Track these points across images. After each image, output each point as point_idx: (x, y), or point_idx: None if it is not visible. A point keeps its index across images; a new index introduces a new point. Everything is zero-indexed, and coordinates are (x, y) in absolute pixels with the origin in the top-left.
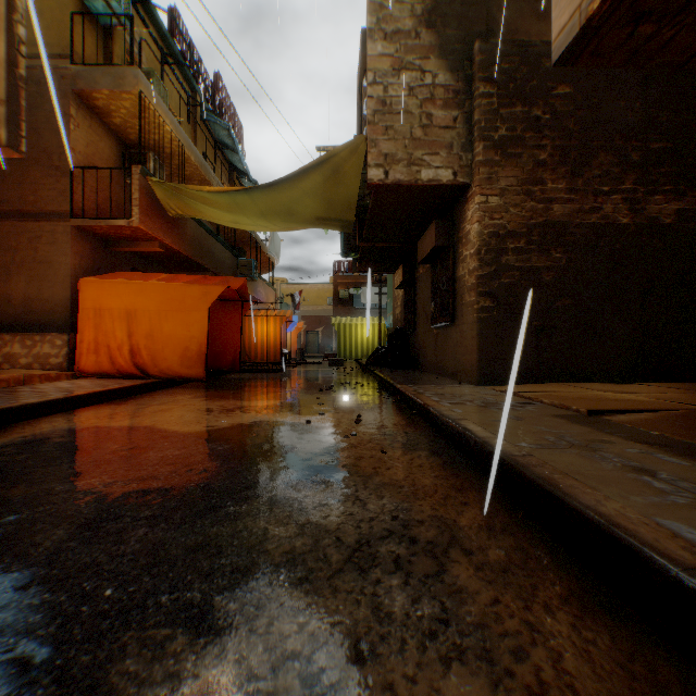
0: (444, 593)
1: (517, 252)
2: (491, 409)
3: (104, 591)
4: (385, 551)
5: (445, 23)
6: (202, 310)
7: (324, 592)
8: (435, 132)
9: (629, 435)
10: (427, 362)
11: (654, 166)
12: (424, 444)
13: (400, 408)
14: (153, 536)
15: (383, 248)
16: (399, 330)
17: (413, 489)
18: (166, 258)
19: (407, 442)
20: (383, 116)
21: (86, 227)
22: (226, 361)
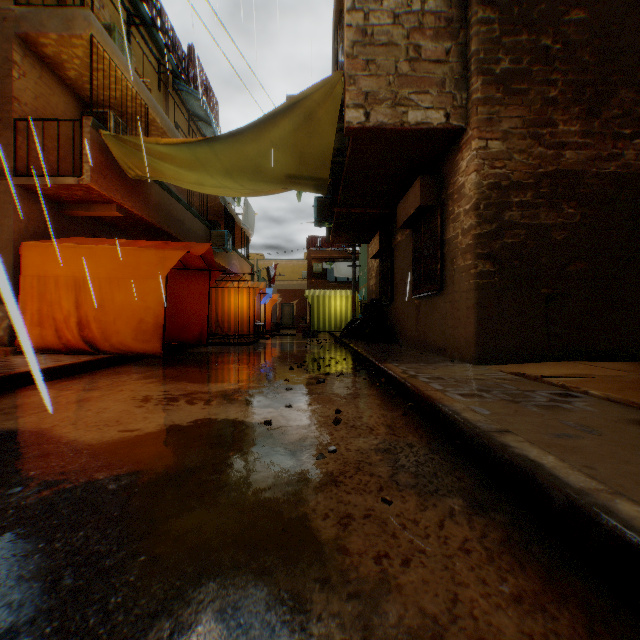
0: None
1: (521, 207)
2: (527, 407)
3: None
4: None
5: None
6: (159, 278)
7: None
8: (424, 67)
9: None
10: (407, 335)
11: None
12: (447, 474)
13: (388, 395)
14: None
15: (358, 215)
16: (374, 301)
17: None
18: (131, 225)
19: (417, 468)
20: (363, 49)
21: (32, 187)
22: (193, 334)
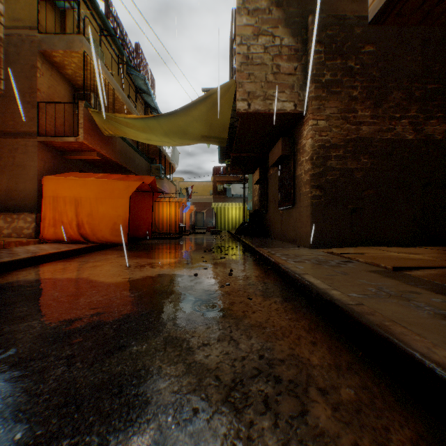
0: (309, 436)
1: (337, 158)
2: (323, 266)
3: (15, 434)
4: (256, 390)
5: (288, 4)
6: (125, 198)
7: (205, 435)
8: (282, 77)
9: (428, 287)
10: (276, 232)
11: (430, 100)
12: (278, 292)
13: (259, 264)
14: (69, 375)
15: (246, 157)
16: (256, 211)
17: (274, 330)
18: (103, 163)
19: (265, 290)
20: (247, 67)
21: (48, 142)
22: (142, 232)
